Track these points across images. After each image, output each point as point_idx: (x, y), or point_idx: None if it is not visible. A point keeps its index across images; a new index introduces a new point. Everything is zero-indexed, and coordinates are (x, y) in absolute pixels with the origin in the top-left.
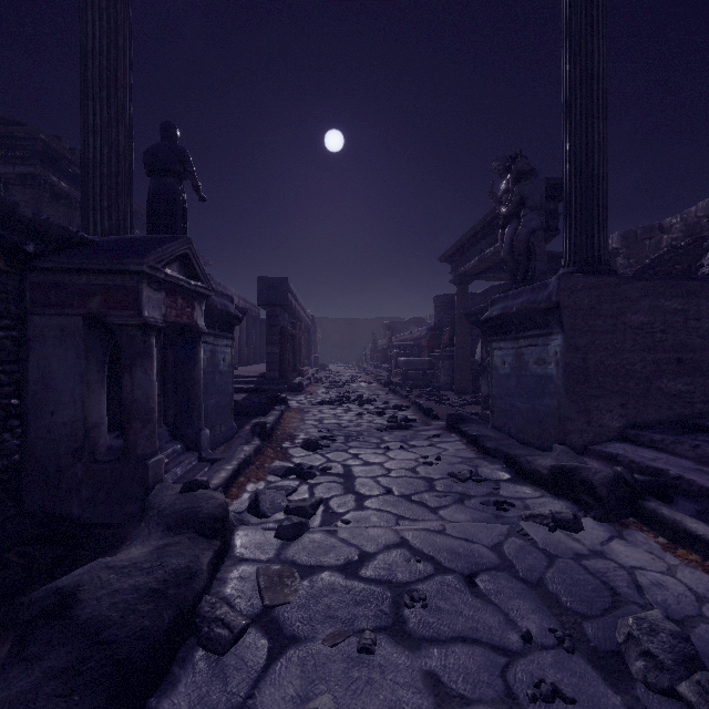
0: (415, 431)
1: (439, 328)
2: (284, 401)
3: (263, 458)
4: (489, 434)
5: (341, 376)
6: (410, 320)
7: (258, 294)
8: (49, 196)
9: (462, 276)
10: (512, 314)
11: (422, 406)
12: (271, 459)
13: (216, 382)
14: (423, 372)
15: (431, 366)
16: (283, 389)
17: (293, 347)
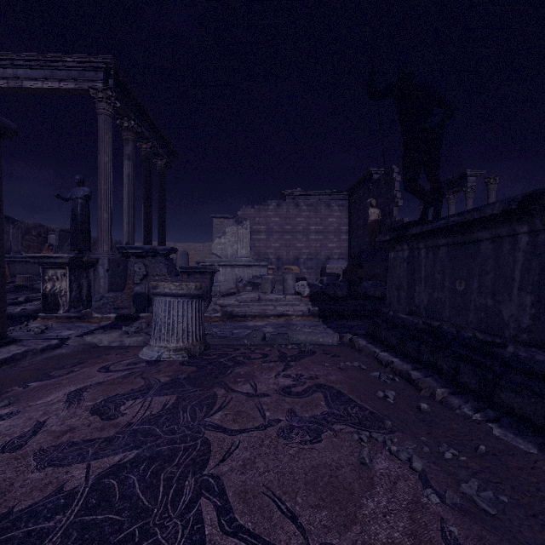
0: None
1: None
2: None
3: None
4: None
5: None
6: None
7: None
8: None
9: None
10: None
11: None
12: None
13: None
14: None
15: None
16: None
17: None
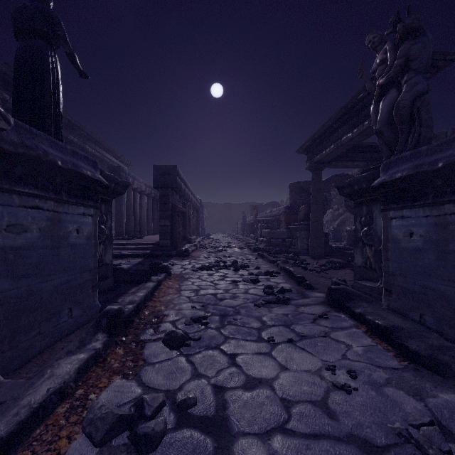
0: (295, 306)
1: (293, 207)
2: (164, 269)
3: (97, 374)
4: (395, 322)
5: (220, 242)
6: (268, 203)
7: (154, 178)
8: (5, 110)
9: (317, 163)
10: (434, 171)
11: (293, 273)
12: (111, 374)
13: (62, 258)
14: (282, 240)
15: (288, 235)
16: (172, 254)
17: (183, 221)
